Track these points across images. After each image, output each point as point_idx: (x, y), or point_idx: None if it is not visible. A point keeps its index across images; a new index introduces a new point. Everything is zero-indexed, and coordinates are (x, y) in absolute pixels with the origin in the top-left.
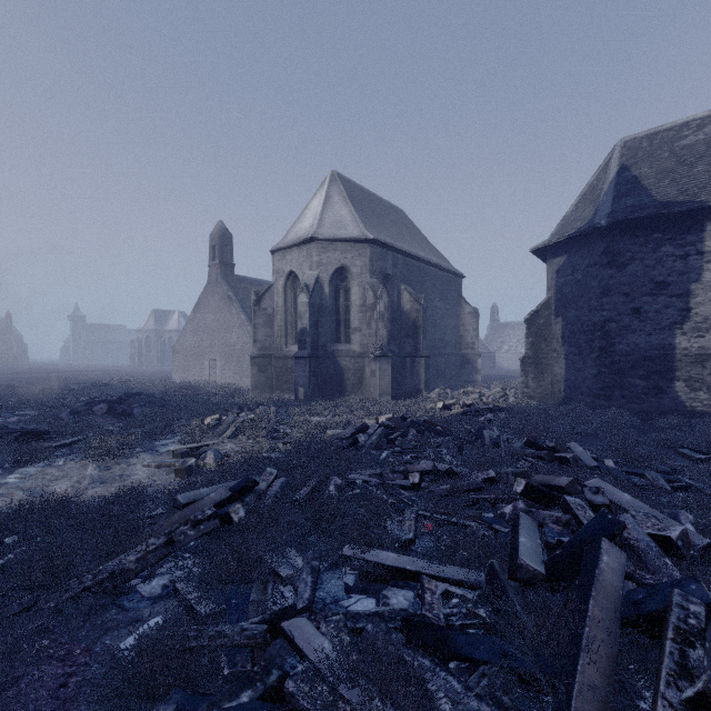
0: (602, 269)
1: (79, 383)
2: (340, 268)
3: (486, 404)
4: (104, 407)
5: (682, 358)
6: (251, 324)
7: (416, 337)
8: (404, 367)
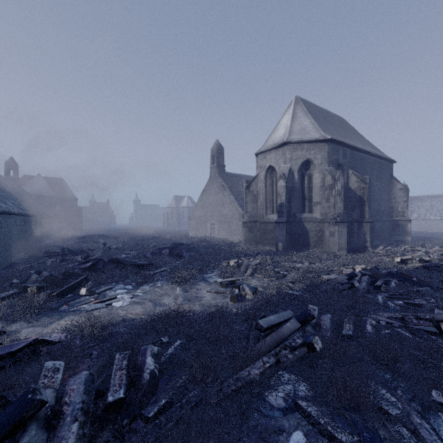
0: None
1: (144, 236)
2: (305, 161)
3: (441, 261)
4: (167, 251)
5: None
6: (237, 202)
7: (362, 207)
8: (352, 229)
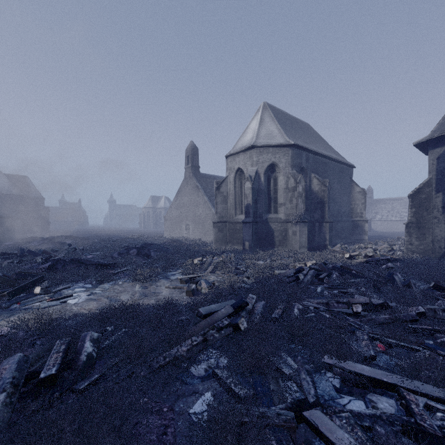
0: None
1: (116, 237)
2: (271, 164)
3: (382, 256)
4: (135, 251)
5: None
6: (210, 203)
7: (322, 209)
8: (314, 229)
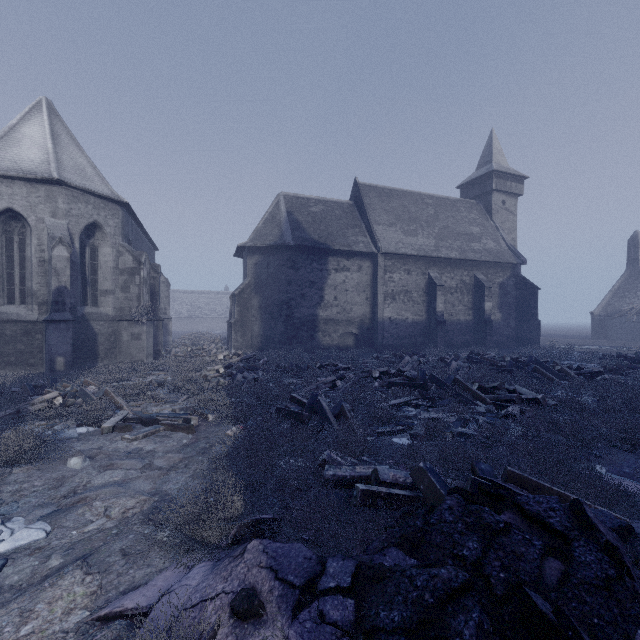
0: (288, 269)
1: None
2: (92, 223)
3: (244, 354)
4: None
5: (321, 321)
6: None
7: (153, 302)
8: None
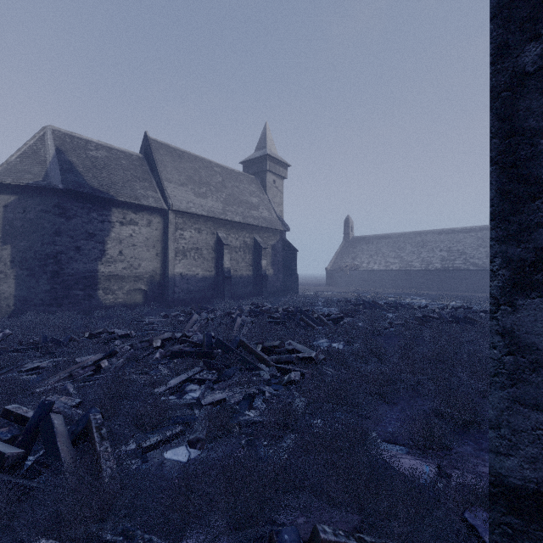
0: (56, 217)
1: None
2: None
3: None
4: None
5: (102, 277)
6: None
7: None
8: None
